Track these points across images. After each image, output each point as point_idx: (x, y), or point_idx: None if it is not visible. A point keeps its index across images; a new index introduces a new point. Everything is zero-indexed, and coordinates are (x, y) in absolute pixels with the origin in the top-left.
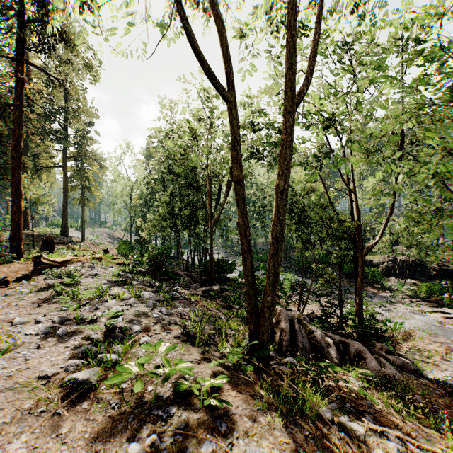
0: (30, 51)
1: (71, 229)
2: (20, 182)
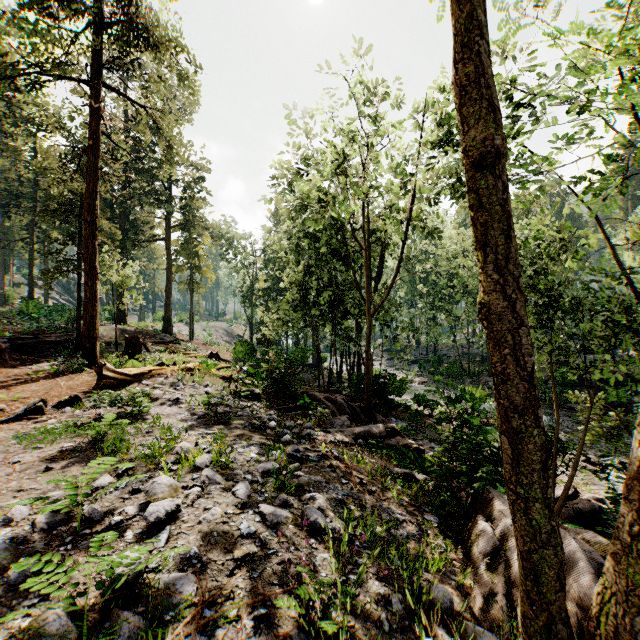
0: (108, 68)
1: (179, 324)
2: (95, 256)
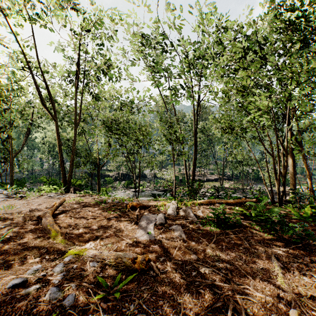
0: None
1: None
2: None
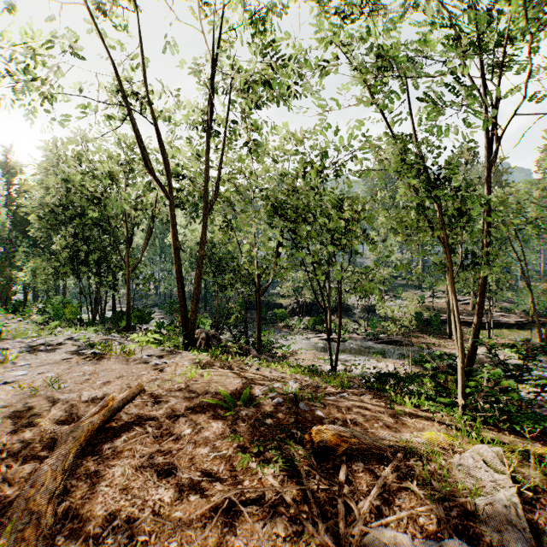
0: None
1: None
2: None
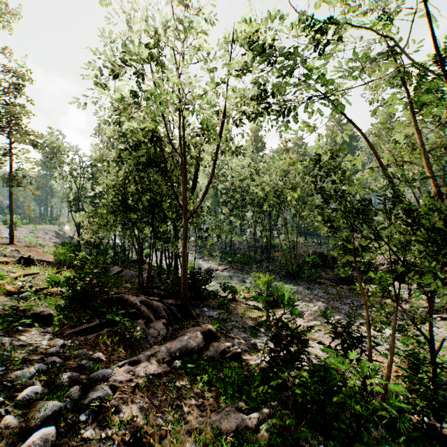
0: None
1: (1, 227)
2: None
